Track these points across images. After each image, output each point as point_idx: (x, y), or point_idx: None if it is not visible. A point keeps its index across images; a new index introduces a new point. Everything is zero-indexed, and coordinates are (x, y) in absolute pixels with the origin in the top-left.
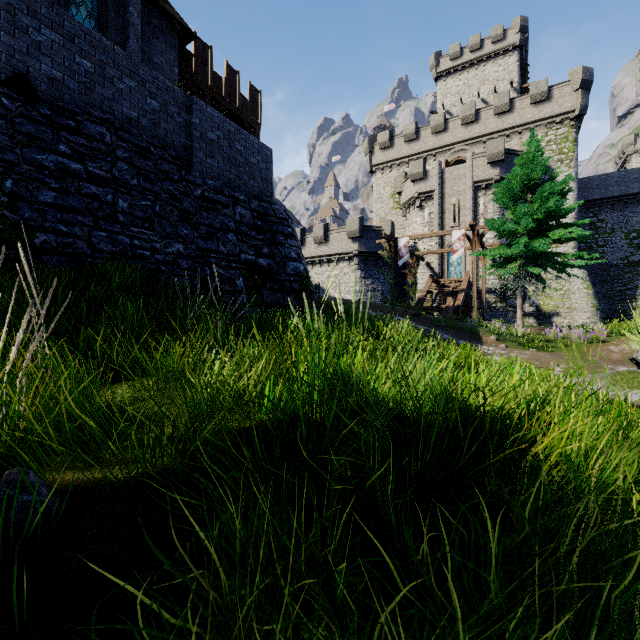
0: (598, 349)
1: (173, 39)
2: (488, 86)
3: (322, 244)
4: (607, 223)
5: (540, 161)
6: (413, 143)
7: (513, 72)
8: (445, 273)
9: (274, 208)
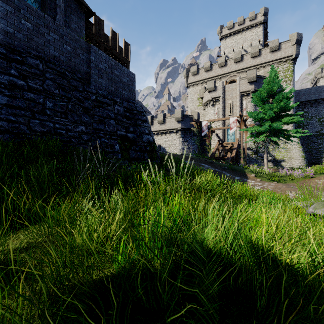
0: (310, 182)
1: (82, 15)
2: (247, 43)
3: (162, 124)
4: (309, 113)
5: (277, 81)
6: (209, 72)
7: (260, 36)
8: (225, 139)
9: (136, 106)
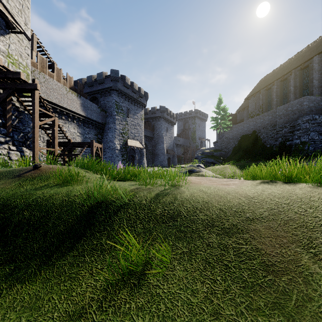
0: None
1: None
2: None
3: None
4: None
5: None
6: None
7: None
8: None
9: (297, 121)
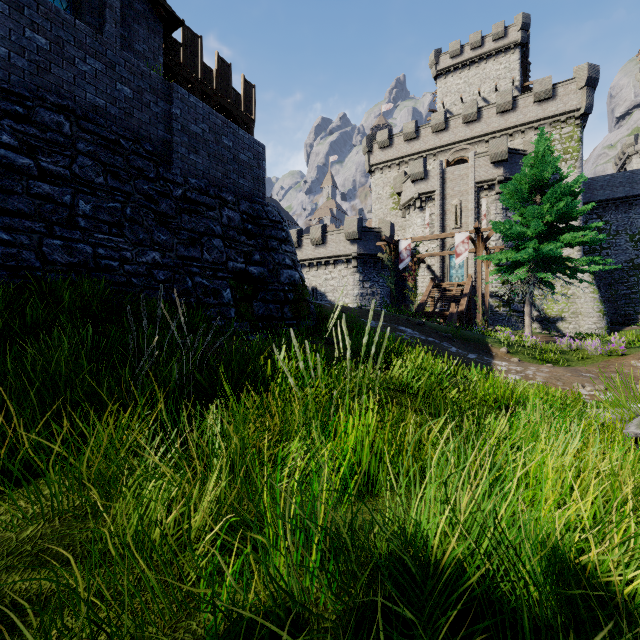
0: (619, 364)
1: (157, 25)
2: (489, 84)
3: (319, 246)
4: (611, 225)
5: (550, 160)
6: (413, 142)
7: (514, 70)
8: (446, 276)
9: (267, 210)
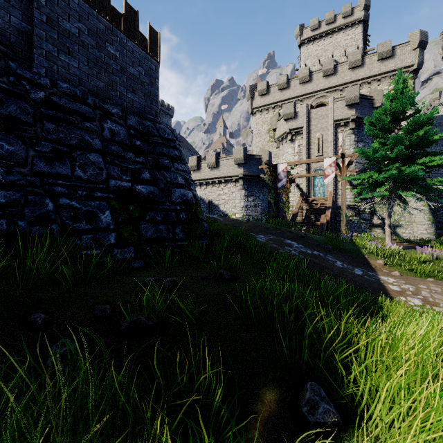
0: None
1: None
2: (339, 50)
3: (214, 169)
4: None
5: (409, 96)
6: (285, 91)
7: (358, 40)
8: (311, 192)
9: (158, 127)
